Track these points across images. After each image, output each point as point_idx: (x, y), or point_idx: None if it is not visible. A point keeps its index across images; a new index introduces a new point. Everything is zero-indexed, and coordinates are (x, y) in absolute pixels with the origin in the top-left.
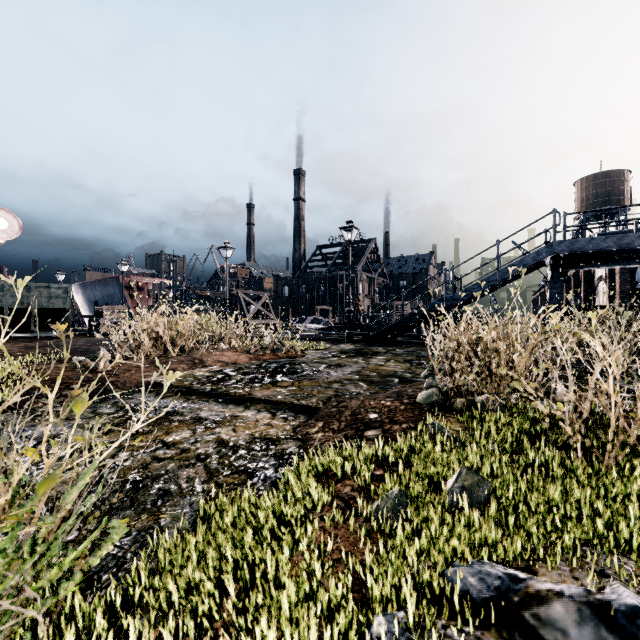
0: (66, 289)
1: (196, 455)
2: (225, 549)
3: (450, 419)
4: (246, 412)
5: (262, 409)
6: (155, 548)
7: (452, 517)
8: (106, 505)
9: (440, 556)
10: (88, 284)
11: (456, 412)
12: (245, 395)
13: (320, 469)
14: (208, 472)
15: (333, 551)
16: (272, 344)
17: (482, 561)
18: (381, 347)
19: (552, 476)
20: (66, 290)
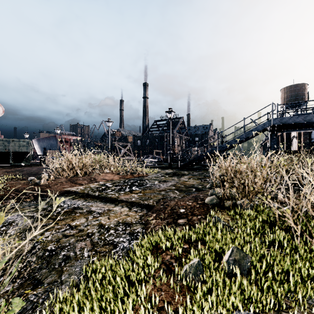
0: (28, 142)
1: (87, 233)
2: (95, 300)
3: (223, 213)
4: (116, 207)
5: (124, 206)
6: (54, 298)
7: (229, 279)
8: (30, 268)
9: (224, 310)
10: (40, 139)
11: (226, 209)
12: (115, 198)
13: (153, 244)
14: (92, 244)
15: (159, 301)
16: (131, 170)
17: (250, 313)
18: (186, 171)
19: (282, 248)
20: (28, 142)
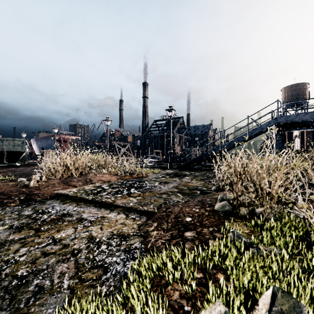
0: (23, 141)
1: (72, 250)
2: None
3: (239, 223)
4: (111, 214)
5: (120, 212)
6: None
7: None
8: None
9: None
10: (39, 139)
11: (241, 217)
12: (111, 203)
13: (155, 270)
14: (76, 267)
15: None
16: (130, 170)
17: None
18: (187, 171)
19: None
20: (23, 142)
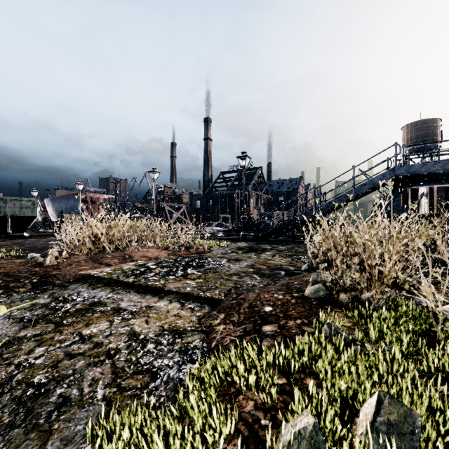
0: (34, 201)
1: (107, 350)
2: None
3: (338, 314)
4: (160, 302)
5: (173, 299)
6: None
7: None
8: None
9: None
10: (56, 199)
11: (341, 306)
12: (160, 287)
13: (221, 375)
14: (114, 372)
15: None
16: (186, 243)
17: None
18: (267, 245)
19: None
20: (34, 202)
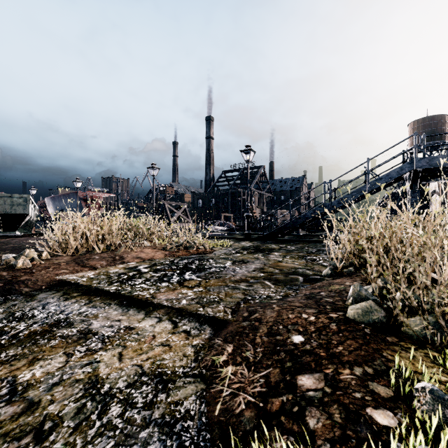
0: (26, 198)
1: (40, 421)
2: None
3: (414, 354)
4: (145, 321)
5: (164, 316)
6: None
7: None
8: None
9: None
10: (56, 197)
11: (412, 338)
12: (147, 299)
13: None
14: None
15: None
16: (185, 242)
17: None
18: (274, 244)
19: None
20: (26, 199)
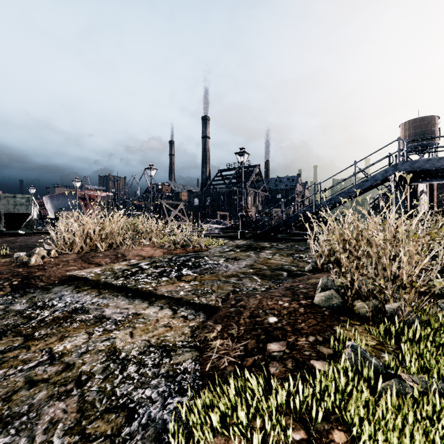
0: (28, 198)
1: (77, 375)
2: None
3: (357, 328)
4: (149, 309)
5: (165, 305)
6: None
7: None
8: None
9: None
10: (54, 196)
11: (359, 317)
12: (150, 291)
13: (217, 423)
14: (80, 409)
15: None
16: (182, 241)
17: None
18: (266, 242)
19: None
20: (28, 199)
